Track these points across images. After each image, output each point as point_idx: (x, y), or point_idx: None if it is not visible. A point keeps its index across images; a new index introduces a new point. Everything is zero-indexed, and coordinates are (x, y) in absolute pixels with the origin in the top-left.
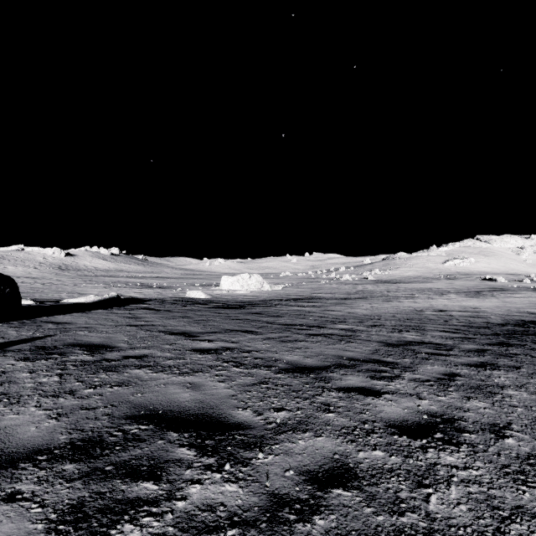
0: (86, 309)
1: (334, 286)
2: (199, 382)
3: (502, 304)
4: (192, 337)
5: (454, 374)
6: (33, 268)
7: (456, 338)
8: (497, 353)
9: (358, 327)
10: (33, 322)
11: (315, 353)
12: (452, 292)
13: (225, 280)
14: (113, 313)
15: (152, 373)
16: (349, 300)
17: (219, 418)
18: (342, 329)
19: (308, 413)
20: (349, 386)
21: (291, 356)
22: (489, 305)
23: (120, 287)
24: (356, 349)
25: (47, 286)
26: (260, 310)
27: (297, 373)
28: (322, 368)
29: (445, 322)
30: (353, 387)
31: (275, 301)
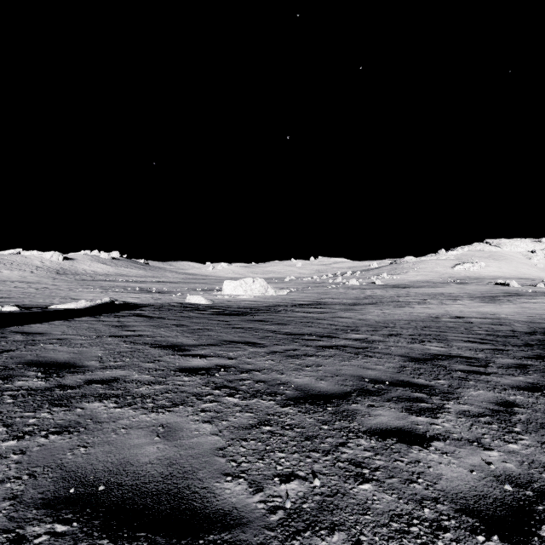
0: (72, 316)
1: (341, 290)
2: (177, 423)
3: (521, 310)
4: (182, 351)
5: (509, 403)
6: (30, 272)
7: (486, 350)
8: (543, 370)
9: (373, 336)
10: (0, 333)
11: (329, 373)
12: (466, 297)
13: (228, 285)
14: (99, 321)
15: (114, 409)
16: (358, 305)
17: (194, 500)
18: (356, 339)
19: (332, 484)
20: (382, 427)
21: (301, 377)
22: (508, 311)
23: (117, 292)
24: (377, 366)
25: (40, 291)
26: (264, 317)
27: (310, 406)
28: (342, 397)
29: (467, 330)
30: (387, 428)
31: (279, 306)
